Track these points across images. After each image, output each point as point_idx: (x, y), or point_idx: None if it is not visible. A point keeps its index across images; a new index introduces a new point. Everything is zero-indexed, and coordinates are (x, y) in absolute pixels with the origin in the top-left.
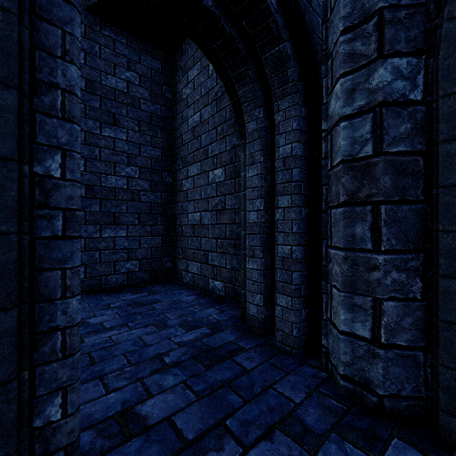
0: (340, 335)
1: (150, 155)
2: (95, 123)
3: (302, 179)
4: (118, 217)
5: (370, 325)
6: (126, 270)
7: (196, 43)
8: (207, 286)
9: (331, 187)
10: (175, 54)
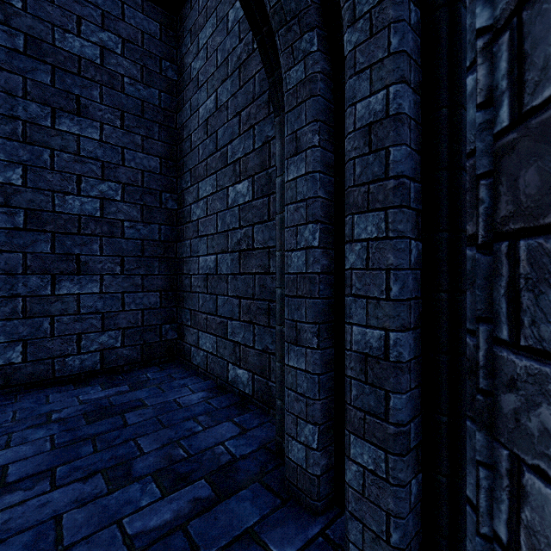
0: None
1: (141, 166)
2: (42, 109)
3: (411, 171)
4: (85, 262)
5: None
6: (99, 346)
7: None
8: (226, 374)
9: (518, 174)
10: (182, 12)
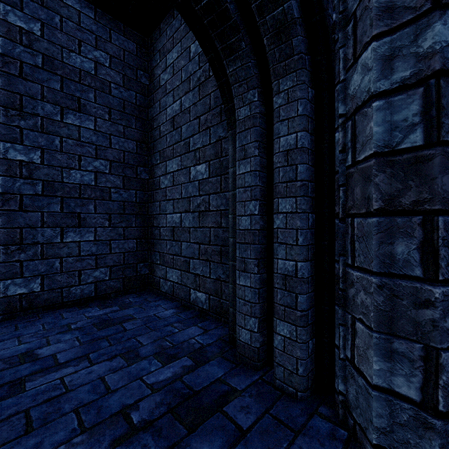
0: (371, 390)
1: (123, 148)
2: (54, 108)
3: (309, 177)
4: (84, 218)
5: (419, 382)
6: (94, 279)
7: (175, 4)
8: (188, 297)
9: (354, 188)
10: (152, 35)
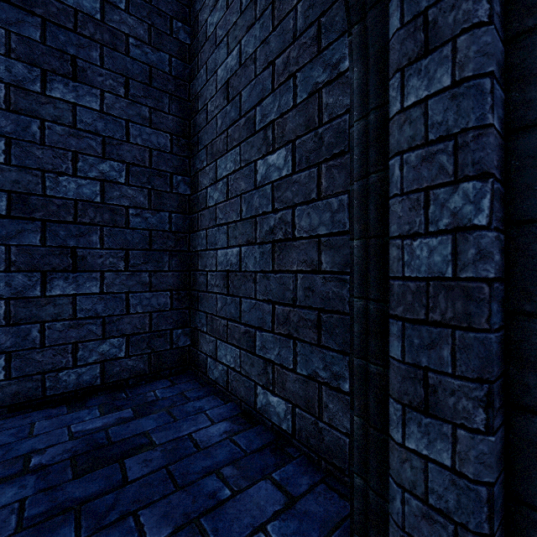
0: None
1: (149, 143)
2: (30, 70)
3: None
4: (83, 257)
5: None
6: (99, 357)
7: None
8: (253, 399)
9: None
10: None
